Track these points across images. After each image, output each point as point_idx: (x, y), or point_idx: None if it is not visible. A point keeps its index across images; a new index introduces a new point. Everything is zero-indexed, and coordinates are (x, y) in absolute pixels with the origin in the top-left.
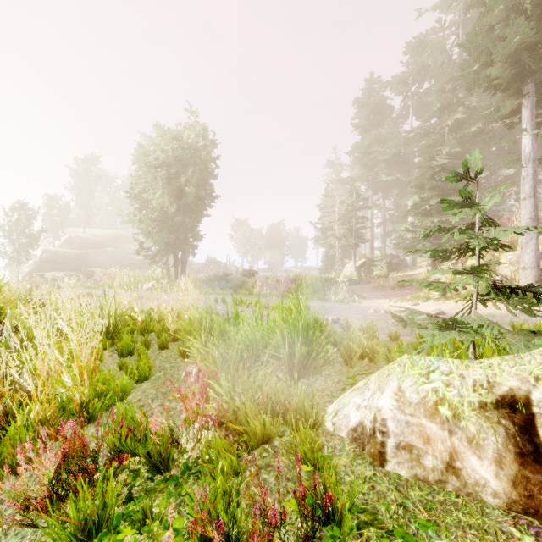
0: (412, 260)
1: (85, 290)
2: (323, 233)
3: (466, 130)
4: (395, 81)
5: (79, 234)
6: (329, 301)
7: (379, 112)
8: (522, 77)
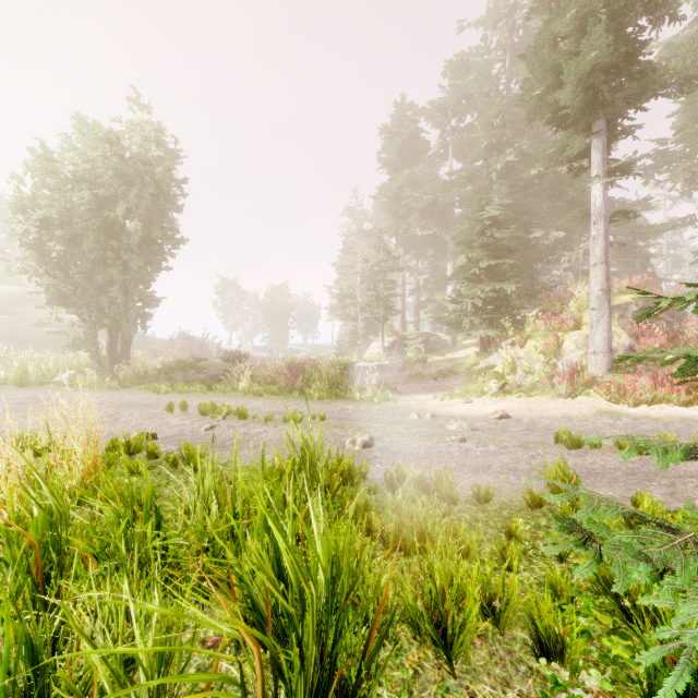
0: (452, 338)
1: None
2: (342, 301)
3: (524, 174)
4: (431, 109)
5: None
6: (353, 401)
7: (412, 147)
8: (594, 110)
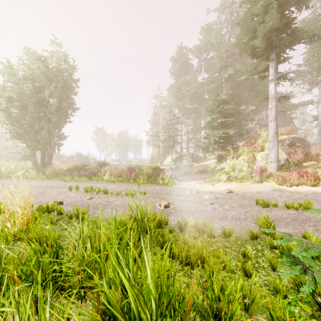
0: (203, 155)
1: None
2: (152, 138)
3: (238, 79)
4: (194, 49)
5: None
6: (159, 185)
7: (185, 67)
8: (270, 49)
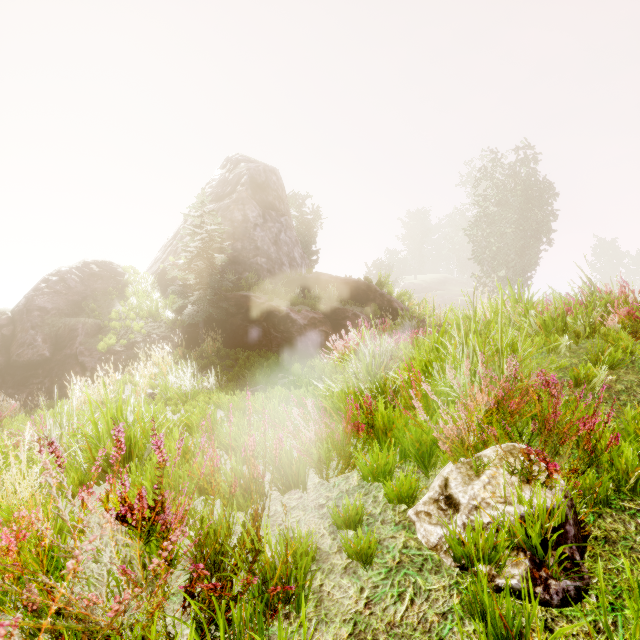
0: None
1: None
2: None
3: None
4: None
5: (411, 281)
6: None
7: None
8: None
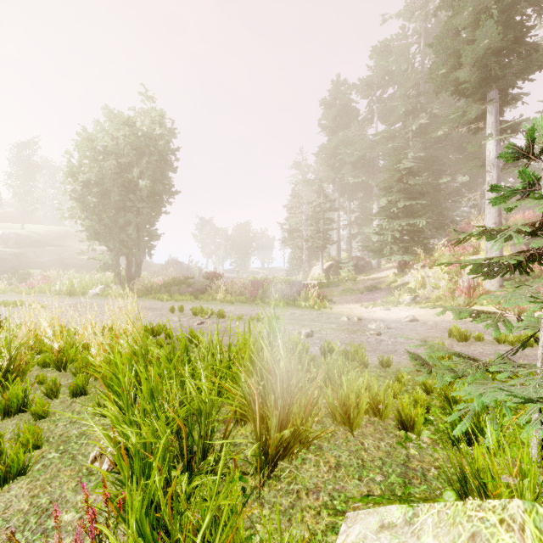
0: (377, 262)
1: (17, 296)
2: (291, 234)
3: (433, 134)
4: (361, 84)
5: (15, 230)
6: (299, 308)
7: (346, 114)
8: (488, 83)
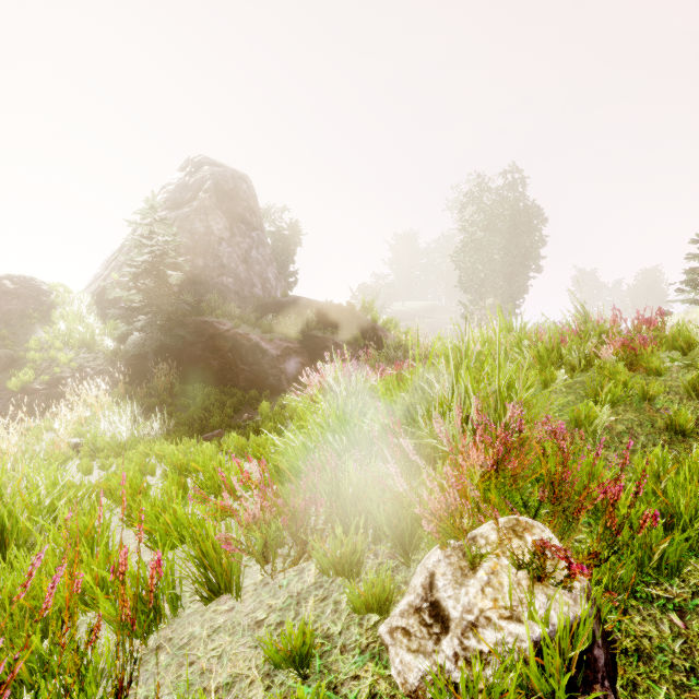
0: None
1: None
2: None
3: None
4: None
5: (399, 307)
6: None
7: None
8: None
